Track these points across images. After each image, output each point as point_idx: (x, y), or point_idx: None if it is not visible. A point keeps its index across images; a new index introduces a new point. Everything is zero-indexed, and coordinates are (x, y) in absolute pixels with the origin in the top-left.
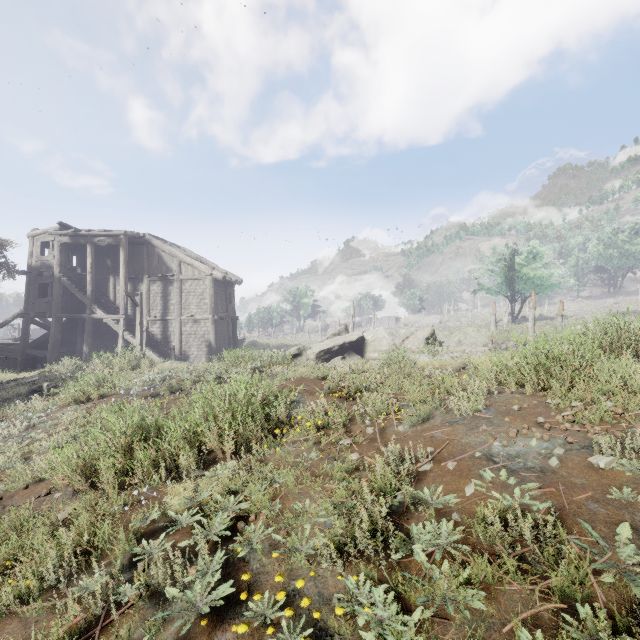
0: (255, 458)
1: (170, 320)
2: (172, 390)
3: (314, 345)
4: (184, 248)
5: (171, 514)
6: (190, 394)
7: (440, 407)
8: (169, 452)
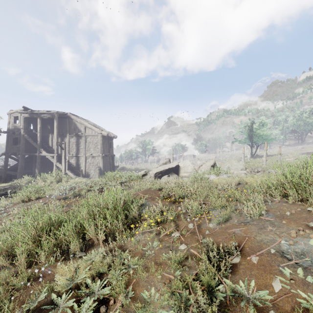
0: (118, 243)
1: (80, 156)
2: (75, 195)
3: (153, 169)
4: (87, 120)
5: (53, 297)
6: (85, 198)
7: (235, 211)
8: (63, 240)
